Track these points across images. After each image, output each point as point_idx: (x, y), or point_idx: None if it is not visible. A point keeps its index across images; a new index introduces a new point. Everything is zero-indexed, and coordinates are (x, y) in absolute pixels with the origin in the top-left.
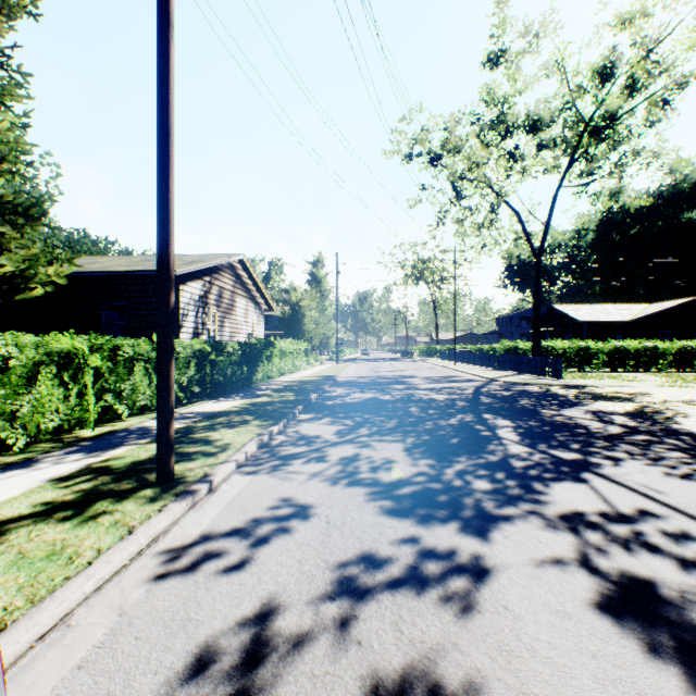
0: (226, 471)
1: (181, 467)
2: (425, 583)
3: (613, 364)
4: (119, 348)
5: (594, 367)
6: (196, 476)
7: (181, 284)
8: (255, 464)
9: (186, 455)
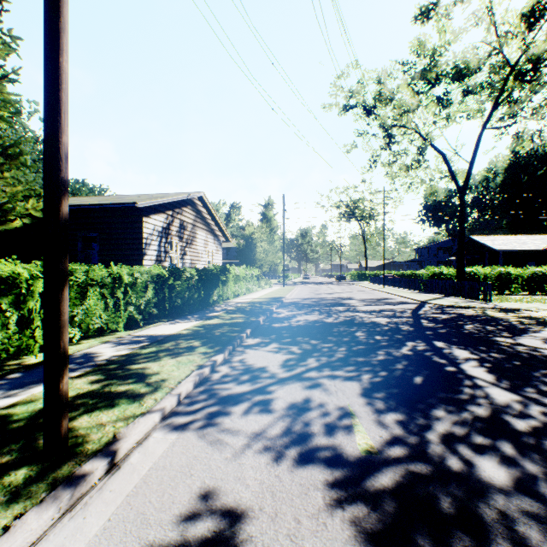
0: (144, 429)
1: (91, 420)
2: None
3: (532, 288)
4: (71, 274)
5: (513, 290)
6: (99, 441)
7: (144, 216)
8: (185, 413)
9: (108, 398)
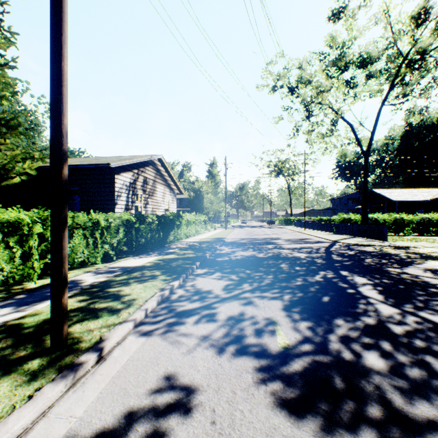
0: (122, 333)
1: (82, 327)
2: None
3: (421, 230)
4: None
5: (406, 232)
6: (90, 341)
7: (116, 174)
8: (151, 323)
9: (93, 312)
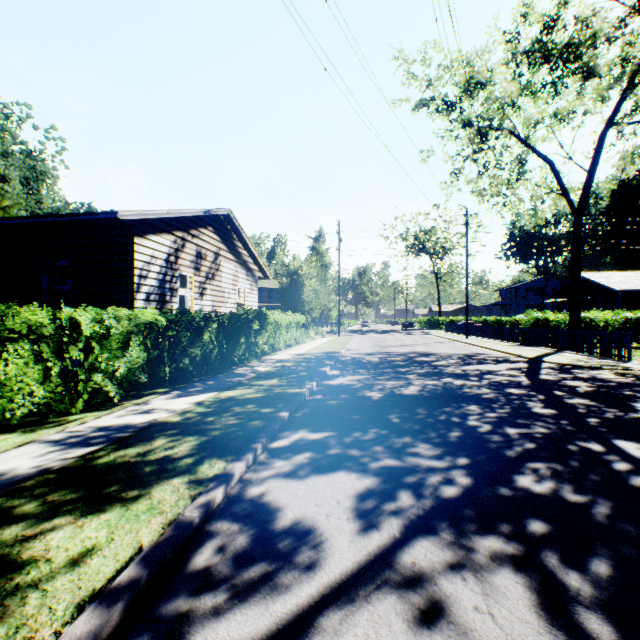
0: None
1: None
2: None
3: None
4: None
5: None
6: None
7: (136, 236)
8: None
9: None
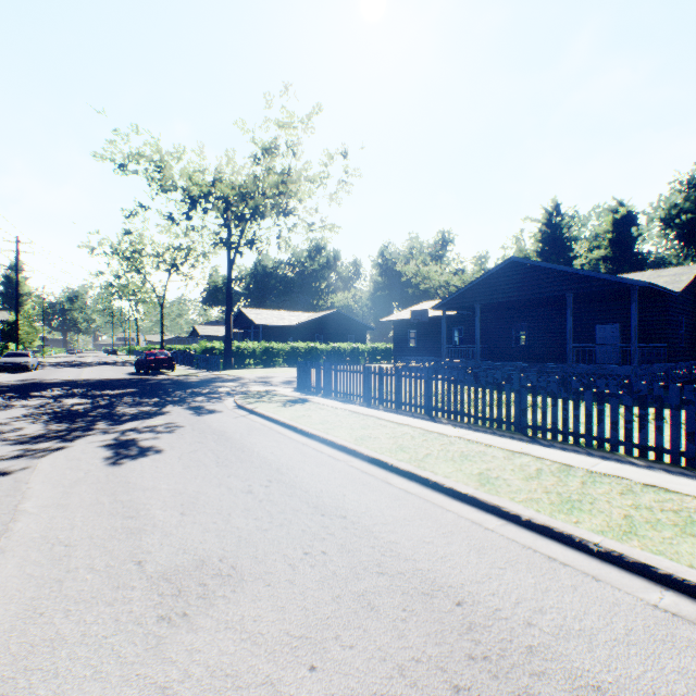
0: None
1: None
2: (61, 368)
3: None
4: None
5: None
6: None
7: None
8: None
9: None
